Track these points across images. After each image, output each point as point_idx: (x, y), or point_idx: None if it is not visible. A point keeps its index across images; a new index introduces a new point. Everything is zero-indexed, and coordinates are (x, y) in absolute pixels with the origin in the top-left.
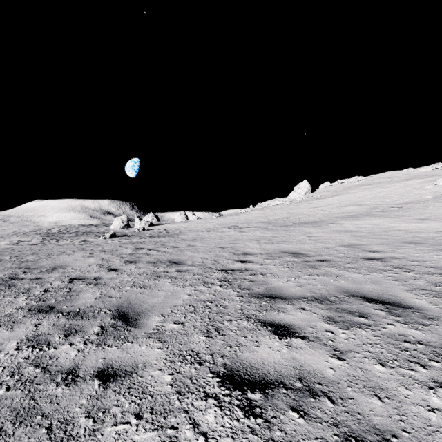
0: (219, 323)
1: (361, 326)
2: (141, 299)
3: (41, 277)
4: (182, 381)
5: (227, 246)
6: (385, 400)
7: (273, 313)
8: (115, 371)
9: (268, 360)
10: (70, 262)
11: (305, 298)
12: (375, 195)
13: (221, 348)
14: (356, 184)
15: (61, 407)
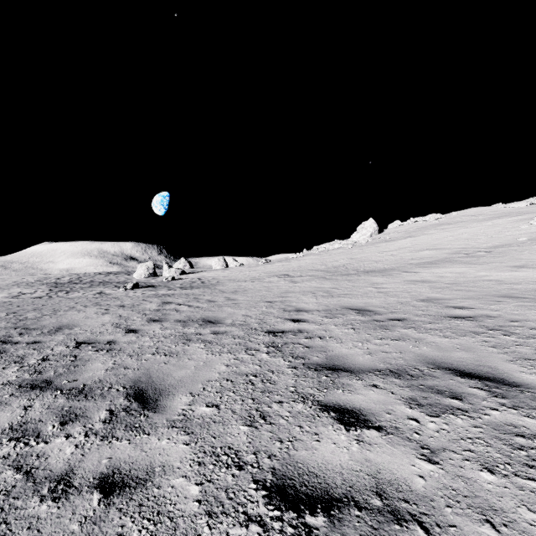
0: (265, 406)
1: (455, 411)
2: (165, 371)
3: (41, 341)
4: (214, 495)
5: (276, 301)
6: (502, 530)
7: (337, 392)
8: (123, 479)
9: (332, 462)
10: (79, 321)
11: (377, 370)
12: (457, 237)
13: (268, 443)
14: (433, 223)
15: (42, 535)
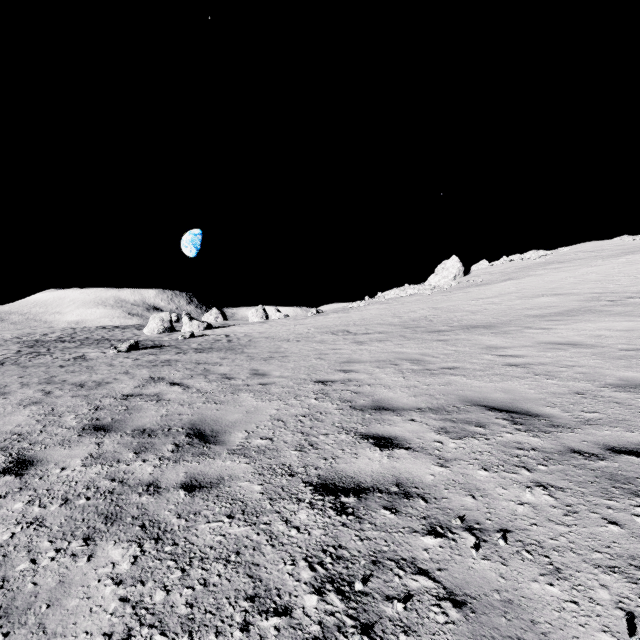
0: None
1: None
2: None
3: None
4: None
5: (333, 380)
6: None
7: None
8: None
9: None
10: None
11: None
12: (582, 278)
13: None
14: (537, 261)
15: None
